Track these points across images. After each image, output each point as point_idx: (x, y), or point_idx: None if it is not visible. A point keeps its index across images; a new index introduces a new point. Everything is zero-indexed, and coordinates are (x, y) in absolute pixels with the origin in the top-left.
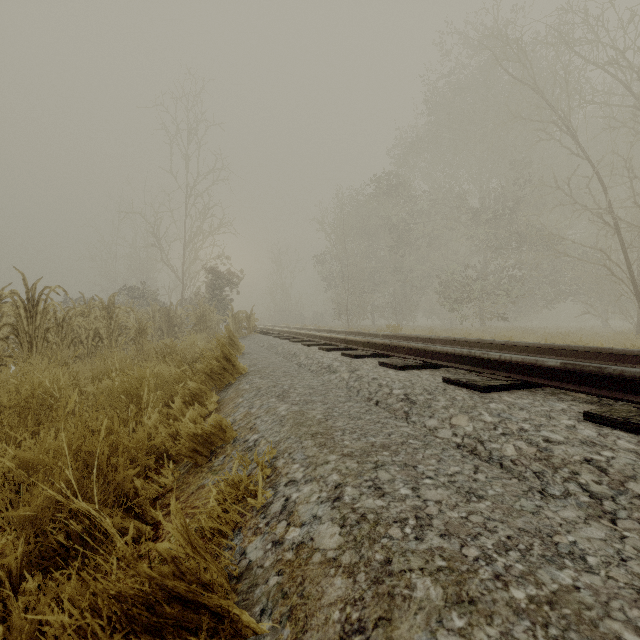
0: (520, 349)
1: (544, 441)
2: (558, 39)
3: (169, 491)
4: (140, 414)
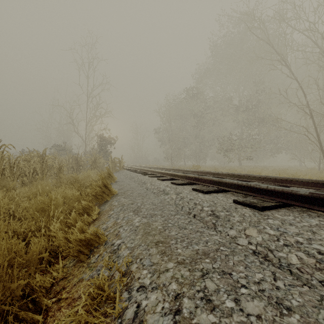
0: (269, 180)
1: (319, 253)
2: (280, 18)
3: (61, 280)
4: (48, 223)
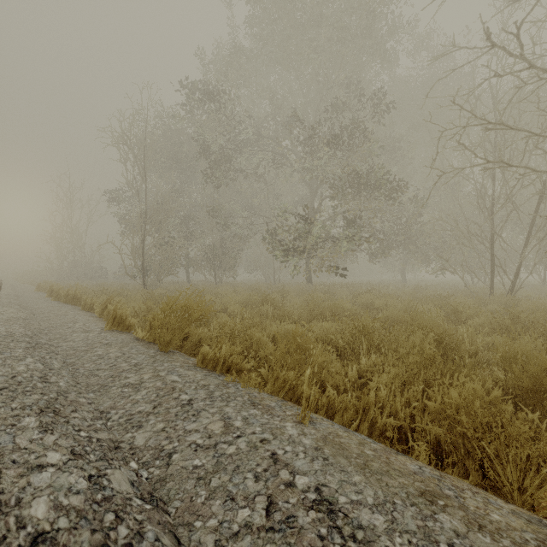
0: None
1: None
2: None
3: None
4: None
